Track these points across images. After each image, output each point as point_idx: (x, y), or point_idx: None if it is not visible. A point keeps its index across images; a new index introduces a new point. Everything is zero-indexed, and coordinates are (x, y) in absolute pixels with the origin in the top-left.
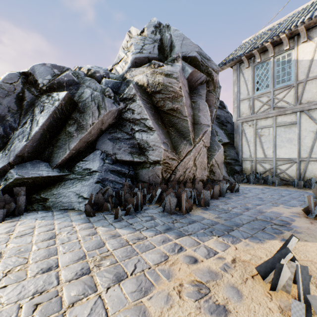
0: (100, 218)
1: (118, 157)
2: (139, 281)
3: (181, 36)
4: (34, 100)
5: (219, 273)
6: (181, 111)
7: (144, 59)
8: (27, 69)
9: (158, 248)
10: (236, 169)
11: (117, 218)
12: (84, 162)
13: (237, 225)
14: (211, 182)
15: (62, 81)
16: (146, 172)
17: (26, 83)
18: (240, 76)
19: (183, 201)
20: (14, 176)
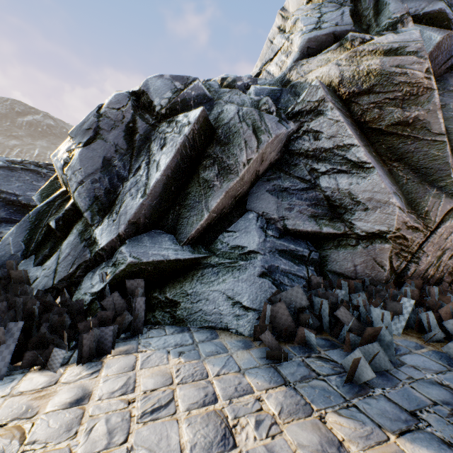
0: (301, 369)
1: (289, 225)
2: None
3: None
4: (150, 132)
5: None
6: (427, 123)
7: (325, 39)
8: (139, 86)
9: None
10: None
11: (351, 380)
12: (231, 234)
13: None
14: None
15: (188, 98)
16: (347, 254)
17: (137, 108)
18: None
19: None
20: (127, 259)
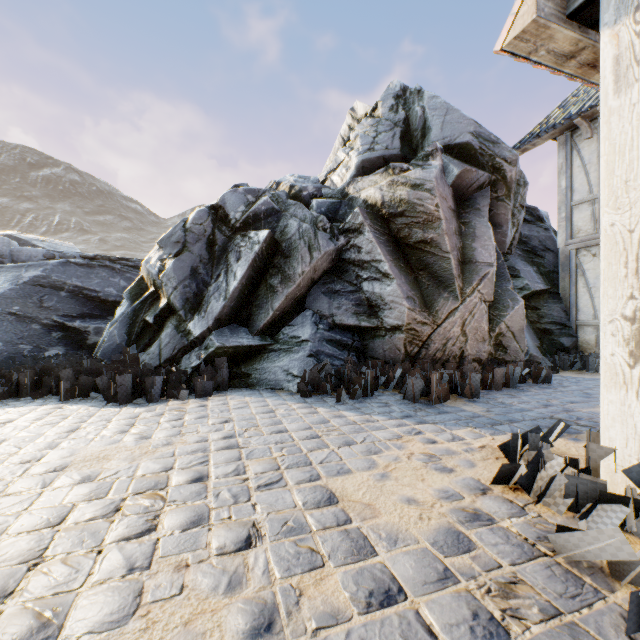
0: (318, 400)
1: (337, 321)
2: (369, 447)
3: (442, 107)
4: (227, 244)
5: (457, 452)
6: (439, 243)
7: (377, 160)
8: (217, 201)
9: (391, 430)
10: (562, 343)
11: (340, 401)
12: (291, 328)
13: (511, 420)
14: (499, 365)
15: (259, 213)
16: (379, 343)
17: (215, 221)
18: (574, 156)
19: (433, 385)
20: (216, 344)
